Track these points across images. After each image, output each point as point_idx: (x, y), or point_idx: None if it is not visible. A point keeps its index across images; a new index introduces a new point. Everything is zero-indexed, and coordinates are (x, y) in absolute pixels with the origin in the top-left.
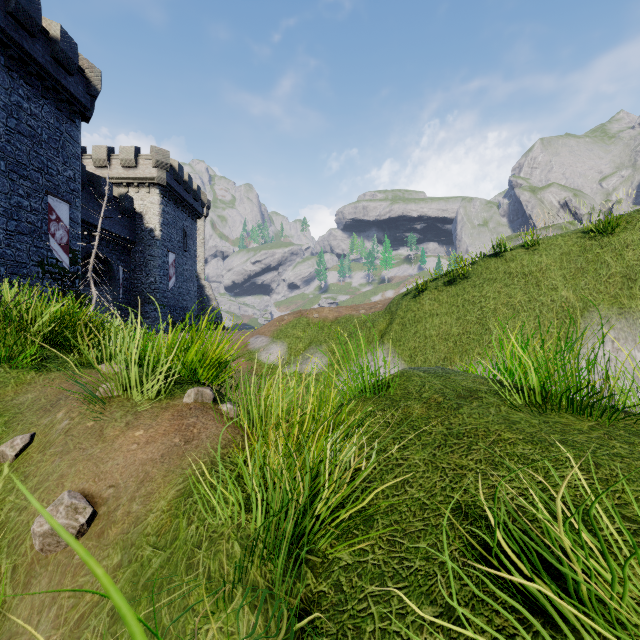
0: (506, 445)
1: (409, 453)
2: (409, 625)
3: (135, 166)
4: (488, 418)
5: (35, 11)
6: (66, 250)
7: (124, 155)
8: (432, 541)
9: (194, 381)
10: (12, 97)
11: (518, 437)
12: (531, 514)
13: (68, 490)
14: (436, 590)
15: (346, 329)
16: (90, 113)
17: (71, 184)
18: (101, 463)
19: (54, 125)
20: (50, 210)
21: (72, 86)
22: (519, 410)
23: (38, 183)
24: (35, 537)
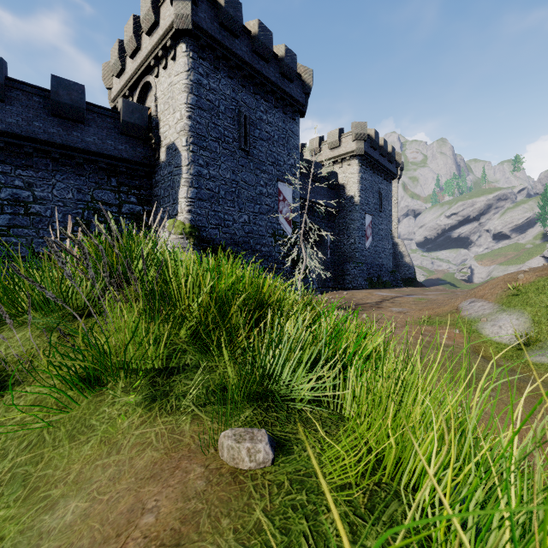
0: None
1: None
2: None
3: (338, 145)
4: None
5: (269, 41)
6: (289, 222)
7: (330, 139)
8: None
9: None
10: (256, 114)
11: None
12: None
13: None
14: None
15: None
16: (305, 108)
17: (292, 170)
18: None
19: (281, 127)
20: (279, 193)
21: (293, 91)
22: None
23: (272, 174)
24: None
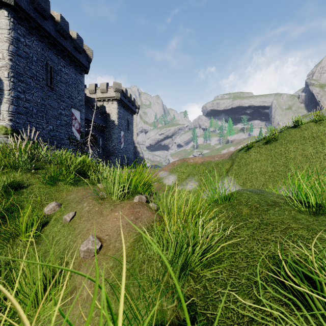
0: (292, 230)
1: (240, 231)
2: (238, 306)
3: (106, 92)
4: (283, 216)
5: (67, 28)
6: (78, 132)
7: (102, 87)
8: (251, 272)
9: (137, 192)
10: (58, 67)
11: (299, 226)
12: (303, 264)
13: (91, 235)
14: (252, 293)
15: (207, 168)
16: (88, 70)
17: (80, 102)
18: (102, 225)
19: (74, 77)
20: (72, 115)
21: (81, 59)
22: (302, 213)
23: (68, 103)
24: (81, 252)
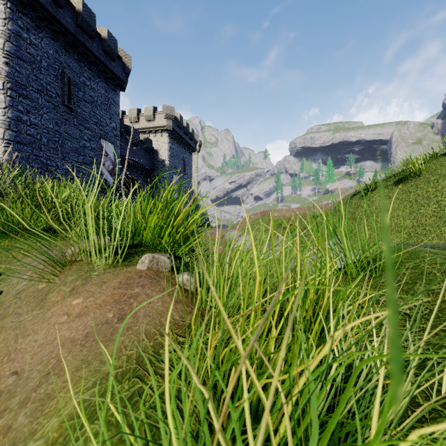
0: None
1: None
2: None
3: (153, 119)
4: None
5: (92, 22)
6: (111, 174)
7: (147, 113)
8: None
9: (159, 250)
10: (80, 78)
11: None
12: None
13: None
14: None
15: (301, 224)
16: (125, 85)
17: (114, 132)
18: (22, 336)
19: (104, 94)
20: (102, 148)
21: (114, 68)
22: None
23: (95, 132)
24: None
